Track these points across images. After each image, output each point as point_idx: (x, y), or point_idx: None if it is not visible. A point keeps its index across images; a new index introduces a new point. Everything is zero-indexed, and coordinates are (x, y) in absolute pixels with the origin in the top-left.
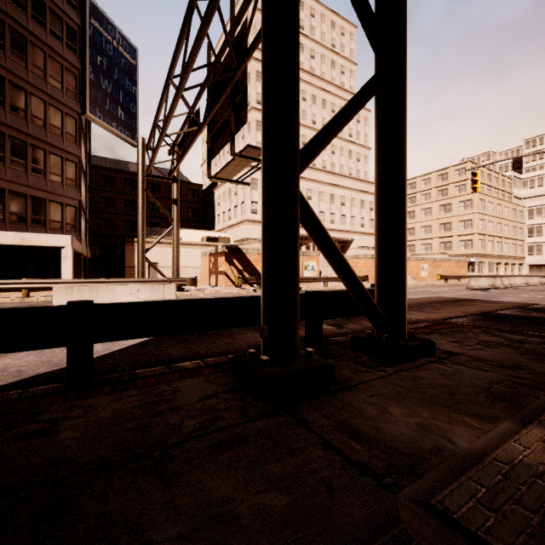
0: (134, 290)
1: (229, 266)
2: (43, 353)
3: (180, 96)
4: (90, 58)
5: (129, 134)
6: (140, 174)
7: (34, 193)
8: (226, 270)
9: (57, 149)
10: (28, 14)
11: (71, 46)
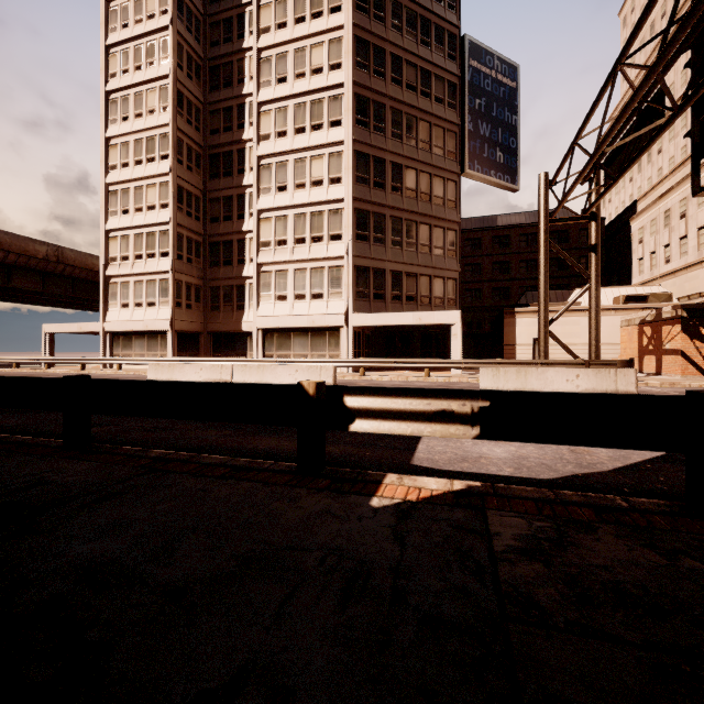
0: (570, 376)
1: (690, 341)
2: (539, 446)
3: (653, 78)
4: (469, 106)
5: (508, 179)
6: (541, 222)
7: (422, 271)
8: (684, 347)
9: (440, 220)
10: (418, 92)
11: (452, 103)
